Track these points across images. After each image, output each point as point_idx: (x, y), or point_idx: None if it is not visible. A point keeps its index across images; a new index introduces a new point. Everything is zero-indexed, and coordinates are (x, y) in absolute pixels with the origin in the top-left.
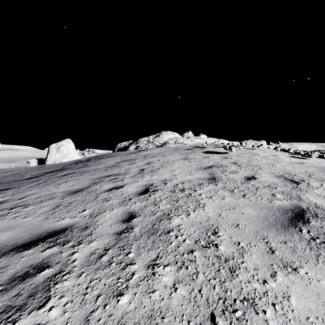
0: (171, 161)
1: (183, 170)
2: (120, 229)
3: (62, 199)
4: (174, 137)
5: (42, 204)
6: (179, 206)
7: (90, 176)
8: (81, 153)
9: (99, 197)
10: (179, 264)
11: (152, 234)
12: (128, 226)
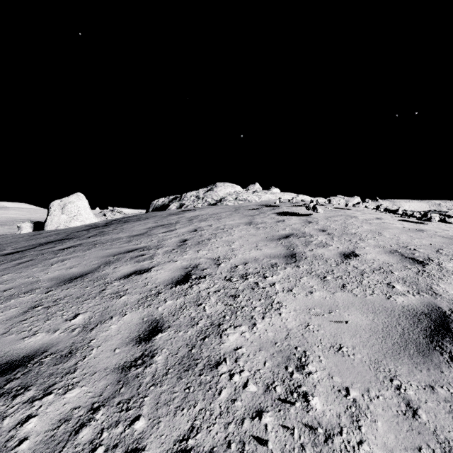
0: (229, 227)
1: (245, 242)
2: (130, 358)
3: (46, 292)
4: (235, 191)
5: (10, 302)
6: (238, 308)
7: (102, 251)
8: (101, 214)
9: (108, 289)
10: (233, 449)
11: (187, 369)
12: (146, 350)
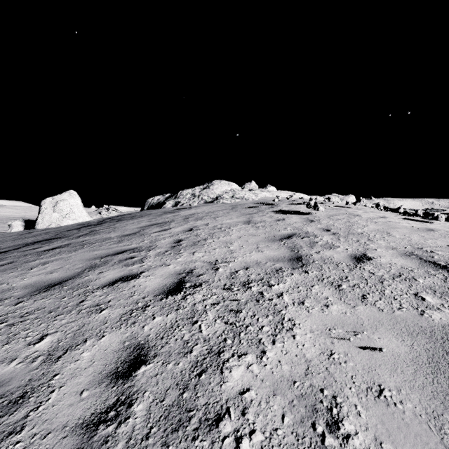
0: (227, 226)
1: (245, 243)
2: (100, 408)
3: (15, 304)
4: (231, 189)
5: None
6: (241, 328)
7: (89, 252)
8: (97, 212)
9: (88, 300)
10: None
11: (176, 429)
12: (122, 394)
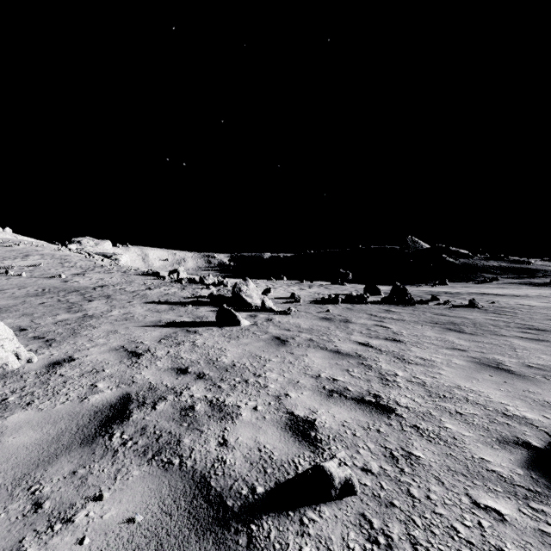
0: None
1: None
2: None
3: None
4: None
5: None
6: None
7: None
8: None
9: None
10: None
11: None
12: None
